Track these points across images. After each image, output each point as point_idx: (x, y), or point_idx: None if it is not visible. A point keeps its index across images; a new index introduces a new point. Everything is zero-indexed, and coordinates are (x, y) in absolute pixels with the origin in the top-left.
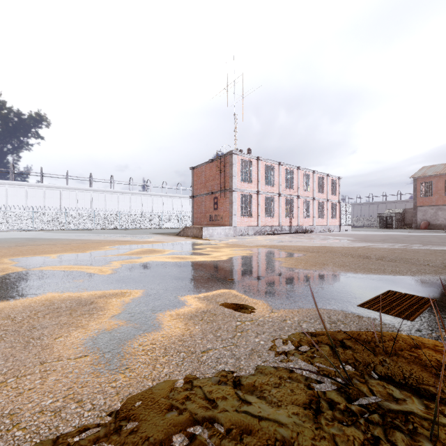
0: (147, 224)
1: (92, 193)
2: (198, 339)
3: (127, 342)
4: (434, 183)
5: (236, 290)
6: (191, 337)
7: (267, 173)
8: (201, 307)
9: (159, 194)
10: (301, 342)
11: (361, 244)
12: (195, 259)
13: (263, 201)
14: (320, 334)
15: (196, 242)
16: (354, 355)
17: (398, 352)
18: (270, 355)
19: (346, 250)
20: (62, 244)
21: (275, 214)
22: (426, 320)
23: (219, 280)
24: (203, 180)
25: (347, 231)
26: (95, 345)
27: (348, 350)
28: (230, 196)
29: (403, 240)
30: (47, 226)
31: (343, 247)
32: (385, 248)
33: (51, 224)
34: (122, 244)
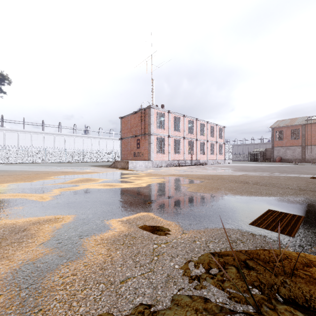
0: (87, 159)
1: (44, 135)
2: (118, 266)
3: (48, 274)
4: (284, 131)
5: (153, 212)
6: (111, 264)
7: (175, 122)
8: (123, 231)
9: (97, 136)
10: (210, 264)
11: (240, 173)
12: (121, 186)
13: (172, 142)
14: (225, 254)
15: (123, 172)
16: (258, 276)
17: (294, 272)
18: (185, 281)
19: (231, 177)
20: (15, 175)
21: (181, 151)
22: (303, 235)
23: (139, 204)
24: (129, 127)
25: (229, 164)
26: (14, 280)
27: (252, 272)
28: (148, 138)
29: (267, 169)
30: (7, 160)
31: (229, 175)
32: (257, 175)
33: (10, 159)
34: (65, 175)
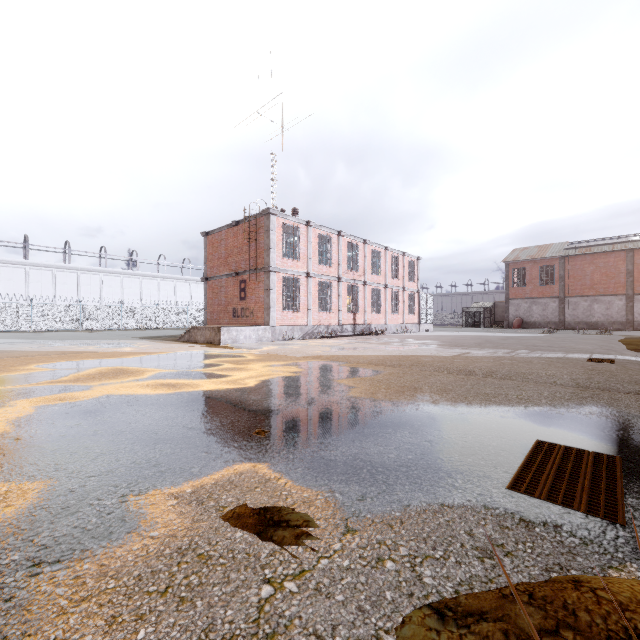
0: (131, 322)
1: (28, 269)
2: None
3: None
4: (528, 270)
5: (268, 463)
6: None
7: (321, 246)
8: (175, 533)
9: (153, 274)
10: None
11: (454, 351)
12: (197, 387)
13: (316, 287)
14: (475, 612)
15: (208, 352)
16: None
17: None
18: None
19: (439, 362)
20: None
21: (333, 307)
22: None
23: (234, 437)
24: (223, 254)
25: (428, 332)
26: None
27: None
28: (265, 278)
29: (503, 343)
30: None
31: (433, 357)
32: (488, 357)
33: None
34: (66, 360)
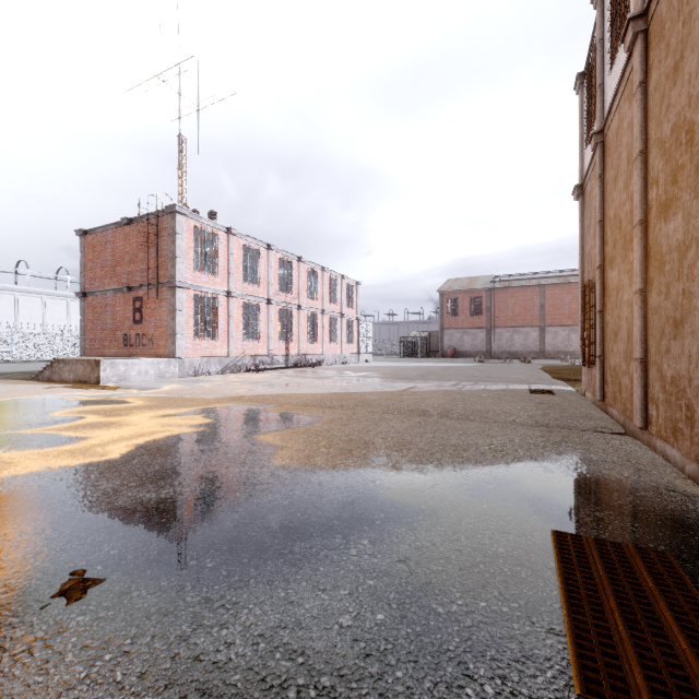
0: None
1: None
2: None
3: None
4: (460, 300)
5: None
6: None
7: (246, 260)
8: None
9: (7, 286)
10: None
11: (399, 384)
12: (2, 469)
13: (240, 310)
14: None
15: (72, 396)
16: None
17: None
18: None
19: (387, 399)
20: None
21: (261, 334)
22: None
23: None
24: (110, 261)
25: (368, 362)
26: None
27: None
28: (170, 296)
29: (444, 374)
30: None
31: (379, 393)
32: (436, 391)
33: None
34: None
